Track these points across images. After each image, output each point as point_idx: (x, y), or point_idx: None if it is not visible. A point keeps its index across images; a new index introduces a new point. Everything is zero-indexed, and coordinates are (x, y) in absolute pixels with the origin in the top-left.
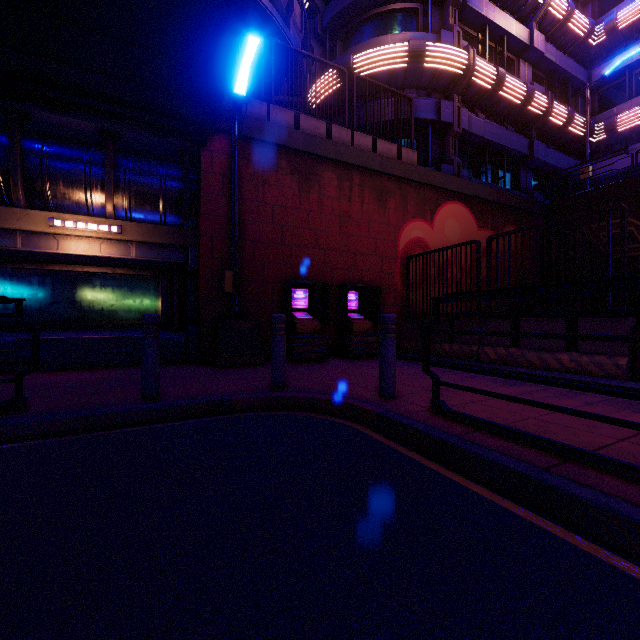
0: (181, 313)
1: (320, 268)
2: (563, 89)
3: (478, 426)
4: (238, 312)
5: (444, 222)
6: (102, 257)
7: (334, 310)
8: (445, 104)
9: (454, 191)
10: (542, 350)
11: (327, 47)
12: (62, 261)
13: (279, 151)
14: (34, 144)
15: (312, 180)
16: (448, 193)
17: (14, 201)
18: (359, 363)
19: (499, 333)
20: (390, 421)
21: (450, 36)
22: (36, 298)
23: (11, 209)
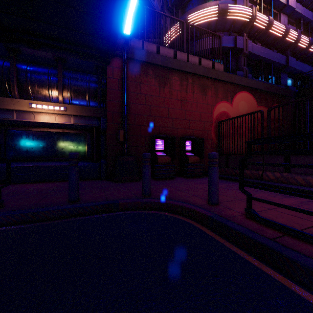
0: (97, 152)
1: (170, 128)
2: (305, 28)
3: (285, 231)
4: (126, 152)
5: (238, 102)
6: (56, 123)
7: (178, 151)
8: (239, 38)
9: (244, 85)
10: (305, 174)
11: (174, 13)
12: (37, 126)
13: (148, 66)
14: (23, 66)
15: (166, 81)
16: (240, 87)
17: (13, 95)
18: (192, 180)
19: (303, 165)
20: (218, 223)
21: (242, 1)
22: (25, 145)
23: (10, 99)
